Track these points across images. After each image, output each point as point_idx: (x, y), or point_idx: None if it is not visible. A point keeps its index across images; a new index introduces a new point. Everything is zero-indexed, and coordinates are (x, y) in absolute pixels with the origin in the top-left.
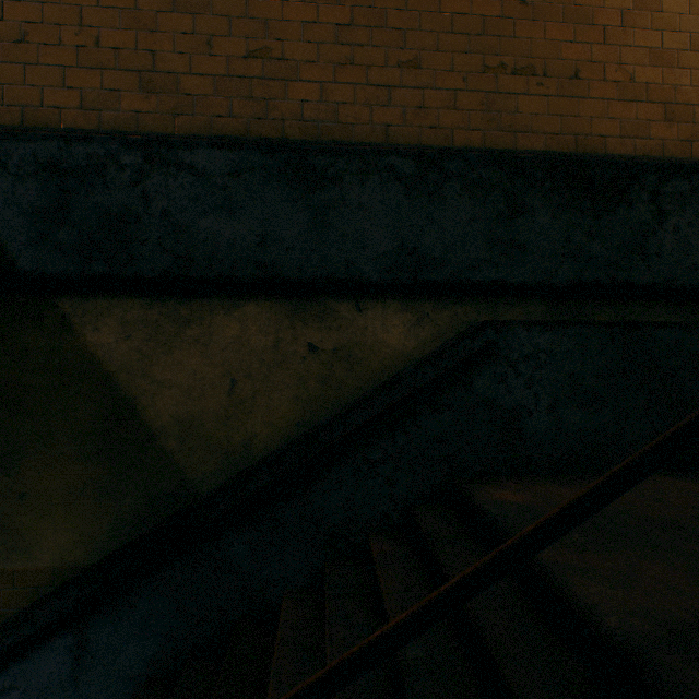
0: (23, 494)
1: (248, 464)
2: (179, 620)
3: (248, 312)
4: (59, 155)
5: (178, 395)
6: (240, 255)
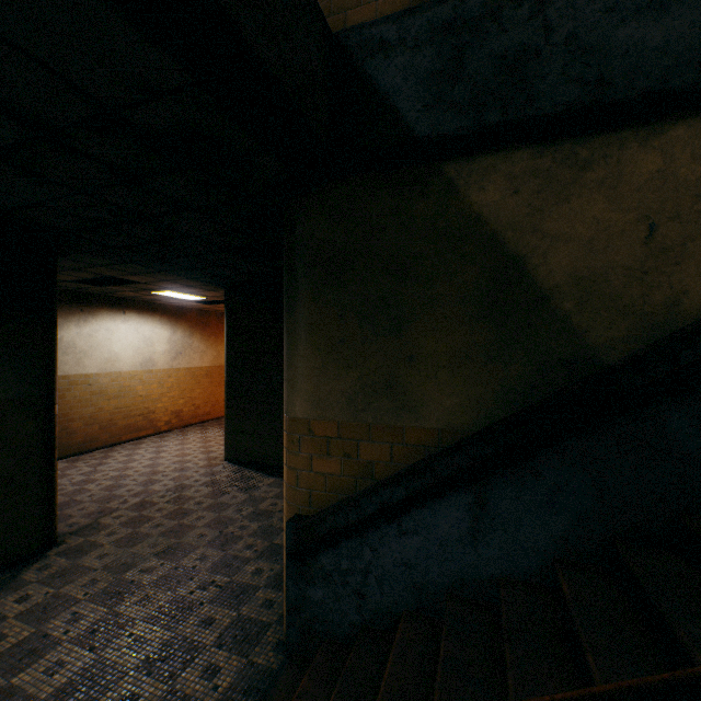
0: (410, 356)
1: (673, 329)
2: (594, 500)
3: (673, 139)
4: (452, 15)
5: (575, 250)
6: (675, 59)
